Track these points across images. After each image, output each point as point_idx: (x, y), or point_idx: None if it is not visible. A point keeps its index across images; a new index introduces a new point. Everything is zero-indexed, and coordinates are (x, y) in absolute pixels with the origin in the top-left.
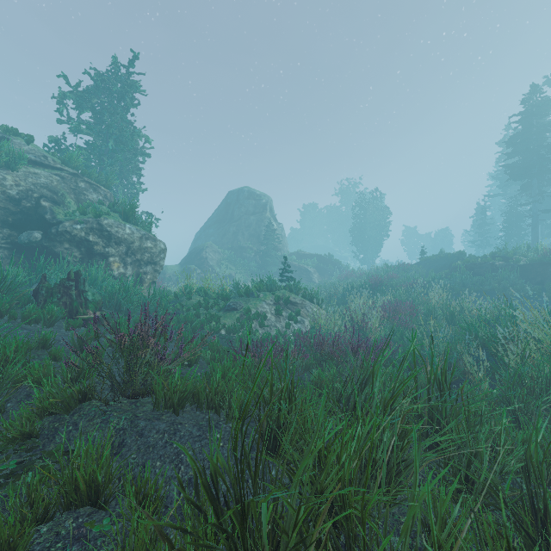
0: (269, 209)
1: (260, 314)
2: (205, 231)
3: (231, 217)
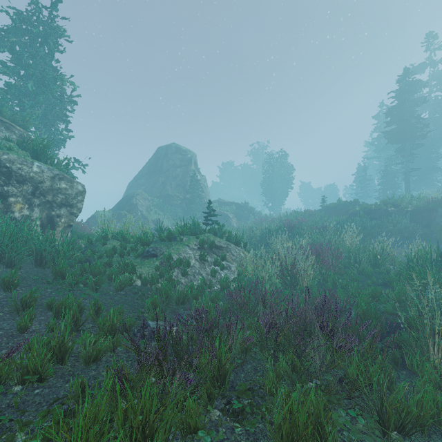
0: (193, 163)
1: (183, 261)
2: (137, 181)
3: (160, 169)
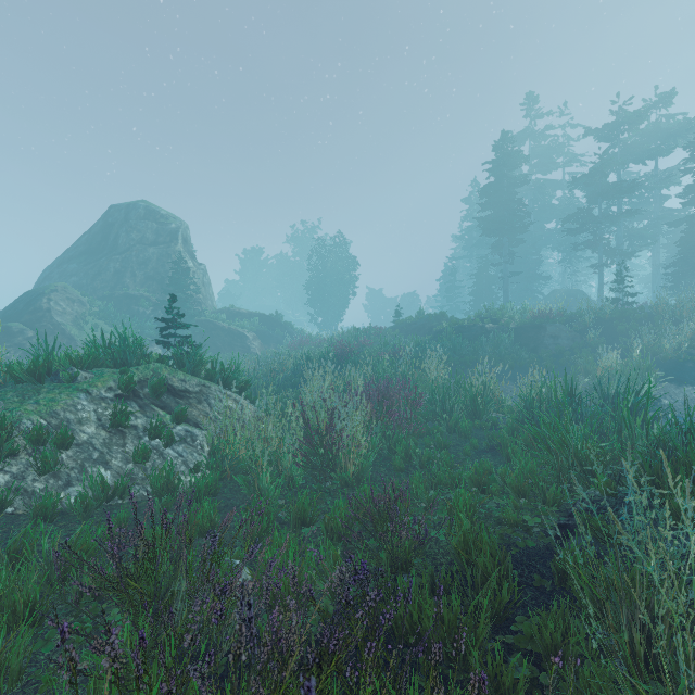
0: (181, 239)
1: (48, 432)
2: (60, 266)
3: (112, 246)
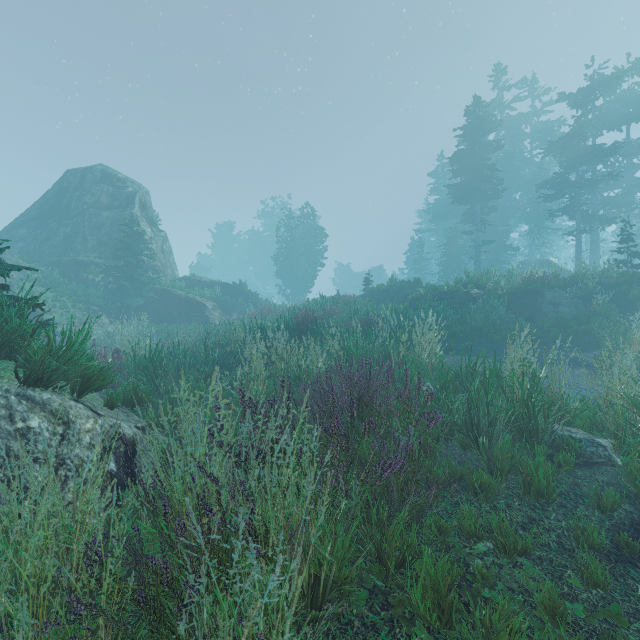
0: (138, 203)
1: None
2: (9, 231)
3: (65, 210)
